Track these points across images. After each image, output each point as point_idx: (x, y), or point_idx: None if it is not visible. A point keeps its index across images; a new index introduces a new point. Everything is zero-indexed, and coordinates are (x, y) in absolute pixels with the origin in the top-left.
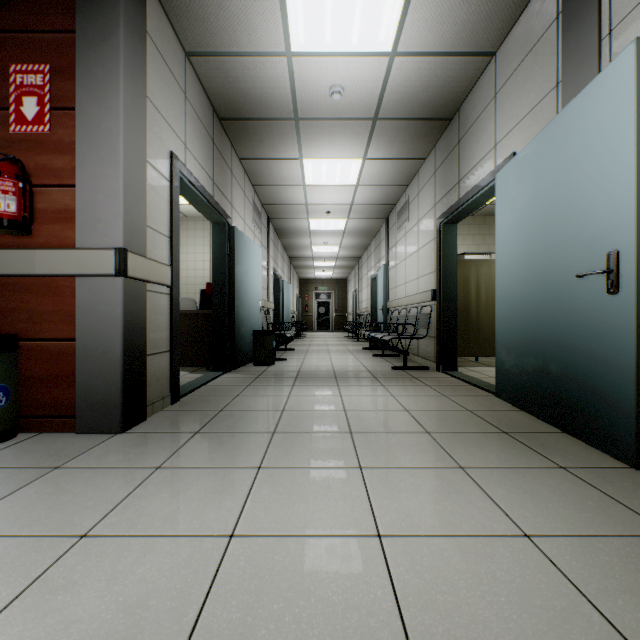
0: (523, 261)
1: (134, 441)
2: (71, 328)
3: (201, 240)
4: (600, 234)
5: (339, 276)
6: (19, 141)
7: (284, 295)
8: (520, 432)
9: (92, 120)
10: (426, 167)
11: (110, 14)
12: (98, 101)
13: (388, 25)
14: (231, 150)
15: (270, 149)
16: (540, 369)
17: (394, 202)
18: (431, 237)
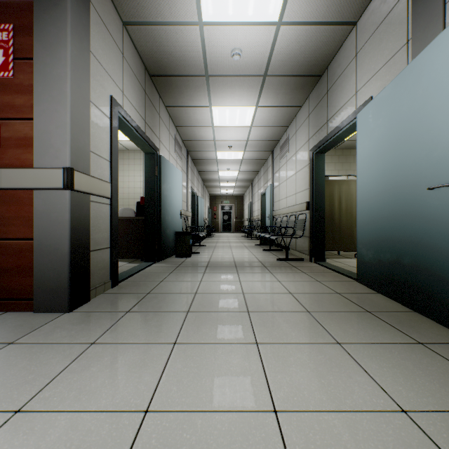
0: (380, 178)
1: (77, 319)
2: (29, 230)
3: (138, 167)
4: (448, 155)
5: (238, 193)
6: None
7: (199, 206)
8: (380, 311)
9: (46, 67)
10: (302, 112)
11: None
12: (50, 52)
13: None
14: (159, 99)
15: (187, 99)
16: (395, 262)
17: (278, 139)
18: (306, 163)
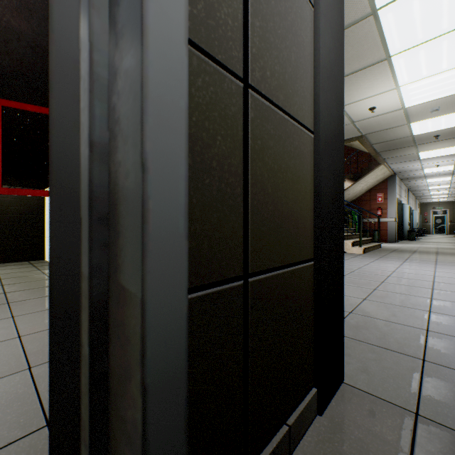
0: None
1: (398, 243)
2: (386, 229)
3: None
4: None
5: (452, 200)
6: (377, 204)
7: (413, 216)
8: None
9: (390, 200)
10: None
11: (393, 186)
12: (391, 198)
13: (450, 169)
14: (401, 182)
15: (414, 180)
16: None
17: None
18: None
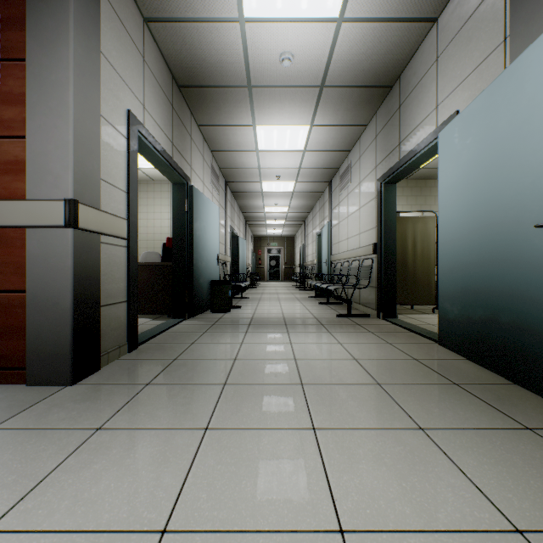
0: (469, 214)
1: (82, 395)
2: (21, 280)
3: (166, 201)
4: None
5: (288, 233)
6: None
7: (240, 250)
8: (471, 384)
9: (42, 71)
10: (367, 133)
11: None
12: (48, 51)
13: None
14: (190, 117)
15: (226, 116)
16: (489, 320)
17: (337, 167)
18: (372, 196)
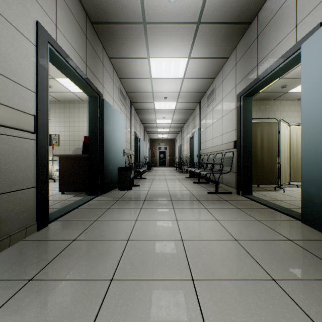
0: None
1: None
2: None
3: None
4: None
5: (171, 137)
6: None
7: (140, 147)
8: None
9: None
10: (228, 63)
11: None
12: None
13: None
14: (102, 50)
15: (128, 50)
16: None
17: (205, 90)
18: (232, 107)
